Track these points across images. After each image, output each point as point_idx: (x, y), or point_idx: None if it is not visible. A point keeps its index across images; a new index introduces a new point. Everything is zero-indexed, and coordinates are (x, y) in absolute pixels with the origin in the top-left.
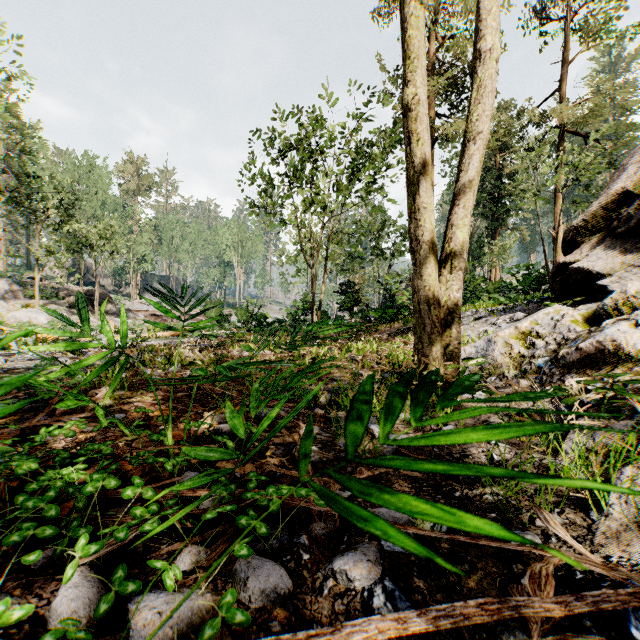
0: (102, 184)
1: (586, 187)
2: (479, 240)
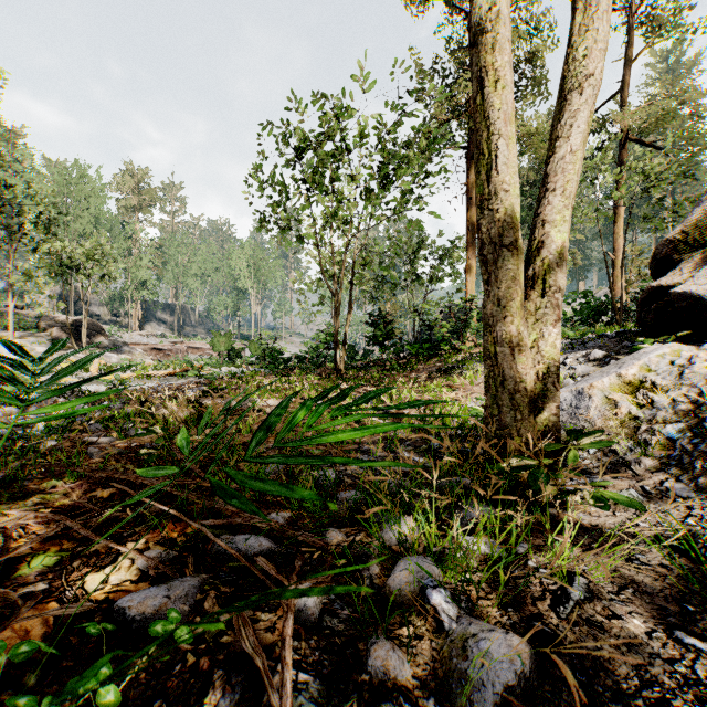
0: (95, 198)
1: (659, 200)
2: None
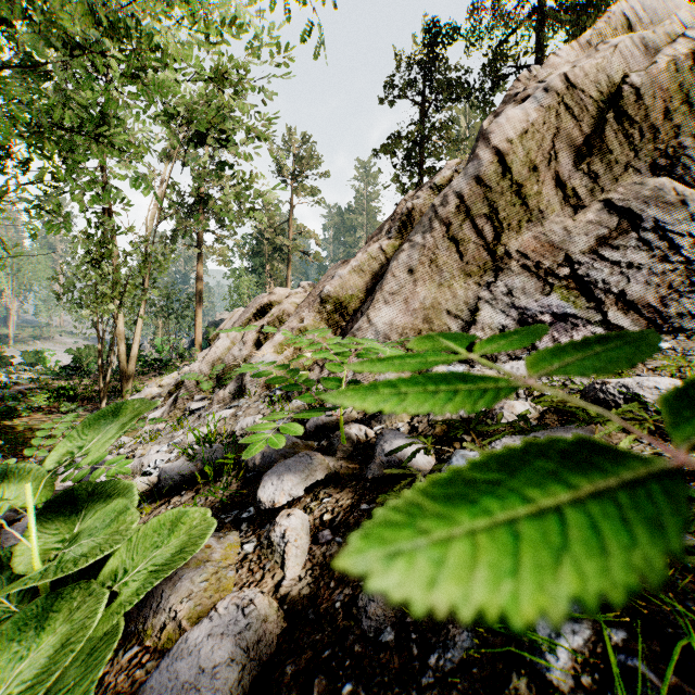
0: None
1: None
2: None
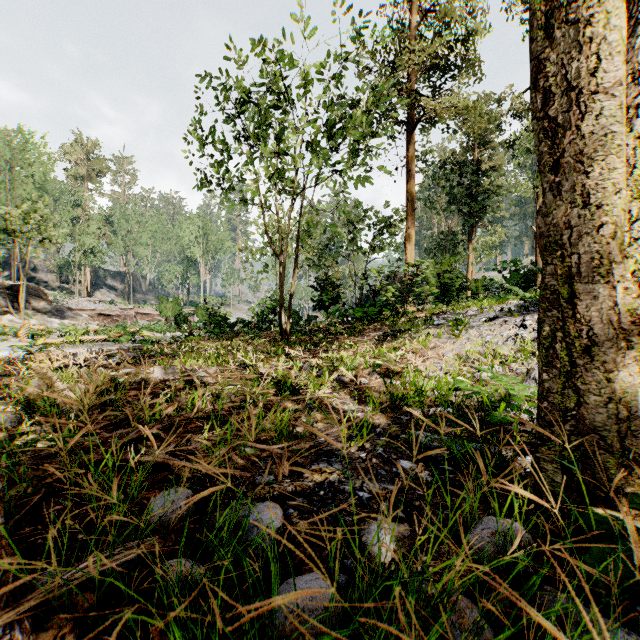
0: (40, 165)
1: None
2: (455, 238)
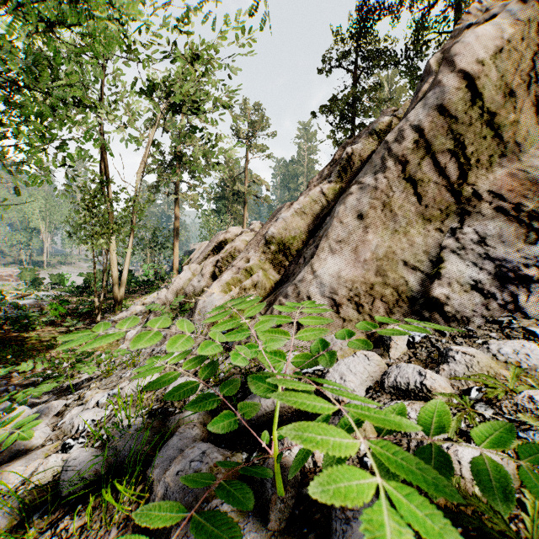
0: None
1: None
2: None
